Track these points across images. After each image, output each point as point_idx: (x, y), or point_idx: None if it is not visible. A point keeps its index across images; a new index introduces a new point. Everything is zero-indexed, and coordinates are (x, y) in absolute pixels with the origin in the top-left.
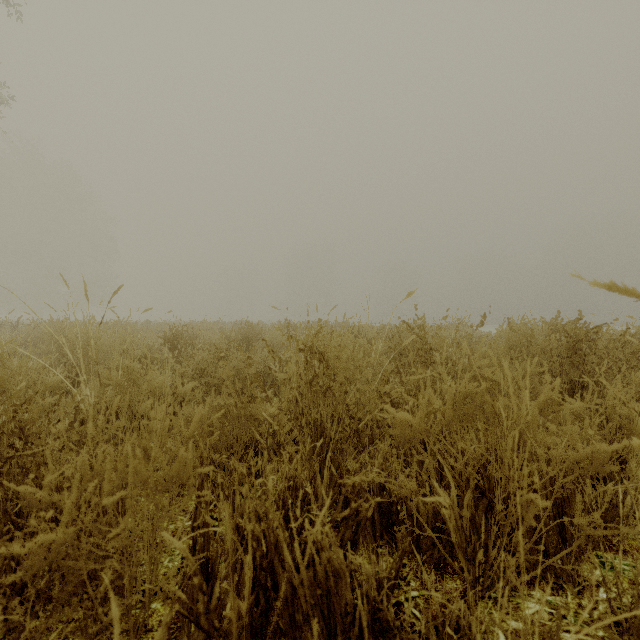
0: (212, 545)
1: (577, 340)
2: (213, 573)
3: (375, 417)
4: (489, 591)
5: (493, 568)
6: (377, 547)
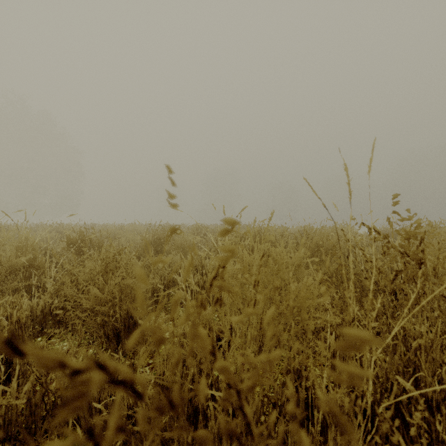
0: None
1: None
2: None
3: None
4: None
5: None
6: None
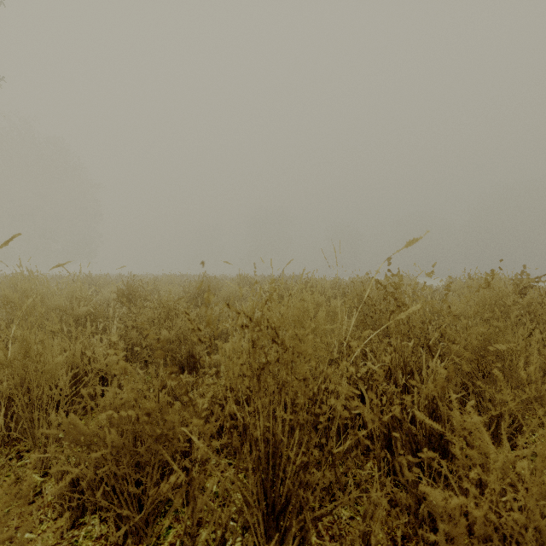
0: None
1: None
2: None
3: (362, 443)
4: None
5: None
6: None
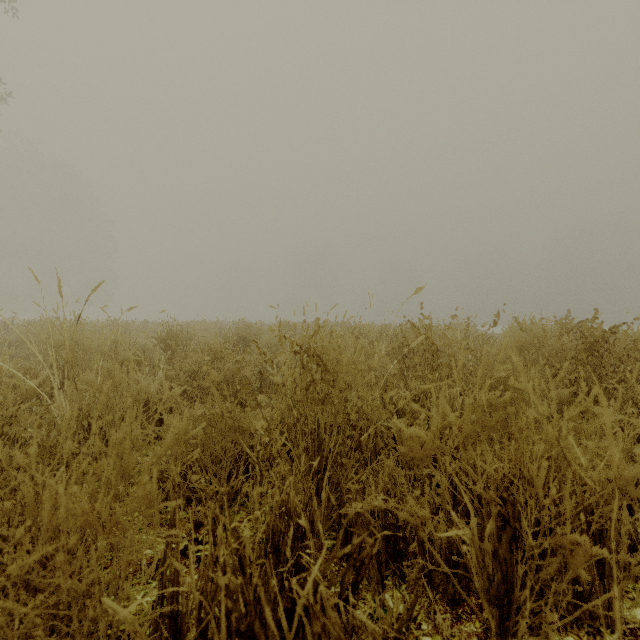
0: (182, 595)
1: (594, 341)
2: (182, 631)
3: (379, 429)
4: (514, 637)
5: (522, 614)
6: (382, 581)
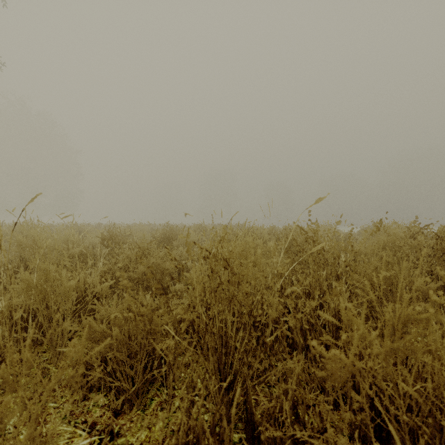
0: None
1: None
2: None
3: (285, 333)
4: None
5: None
6: None
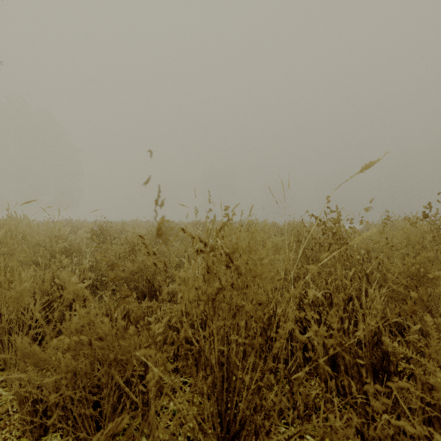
0: None
1: None
2: None
3: (323, 370)
4: None
5: None
6: None
